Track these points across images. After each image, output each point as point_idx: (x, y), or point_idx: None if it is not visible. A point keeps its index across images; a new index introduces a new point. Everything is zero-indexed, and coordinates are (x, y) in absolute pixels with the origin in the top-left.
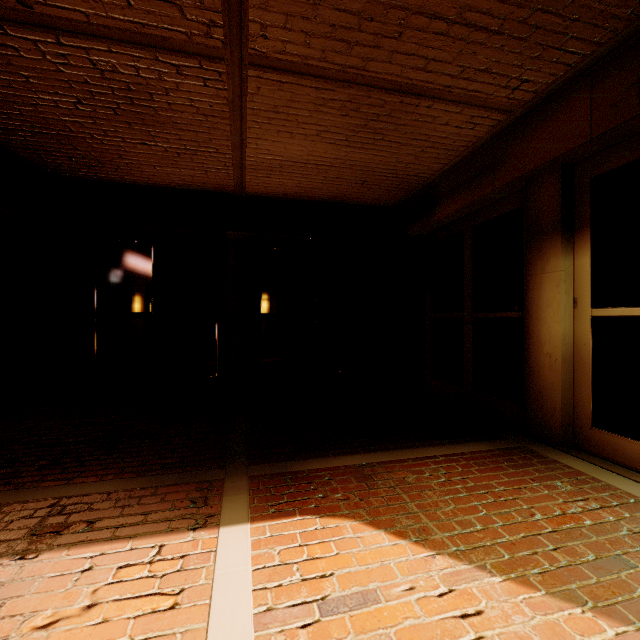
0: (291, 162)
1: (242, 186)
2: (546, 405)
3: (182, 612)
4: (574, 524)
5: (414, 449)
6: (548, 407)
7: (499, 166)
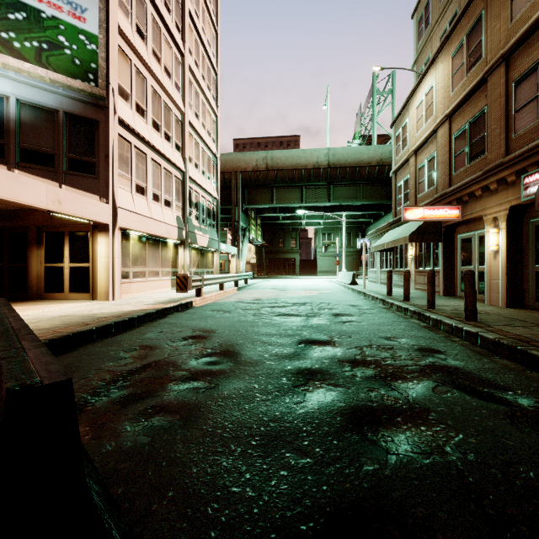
0: None
1: None
2: (33, 290)
3: None
4: (32, 303)
5: None
6: (34, 290)
7: (19, 219)
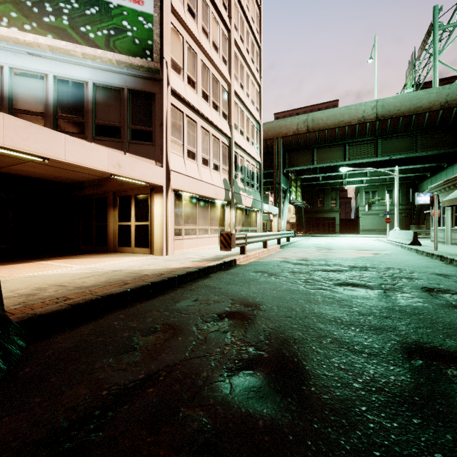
0: (28, 170)
1: None
2: (110, 244)
3: (42, 264)
4: (106, 256)
5: (77, 255)
6: (111, 244)
7: (101, 186)
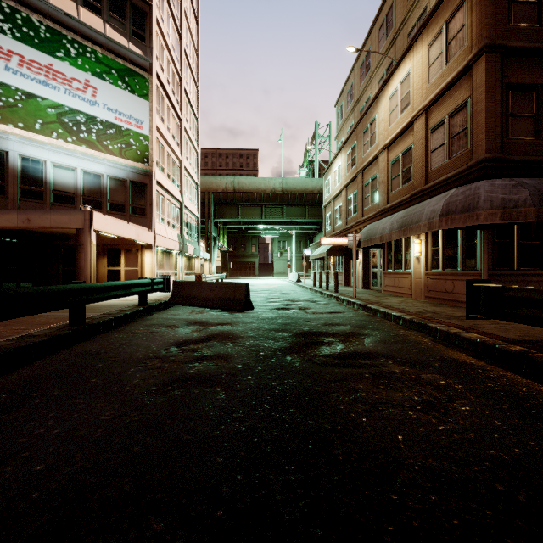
0: None
1: None
2: None
3: None
4: None
5: None
6: None
7: None
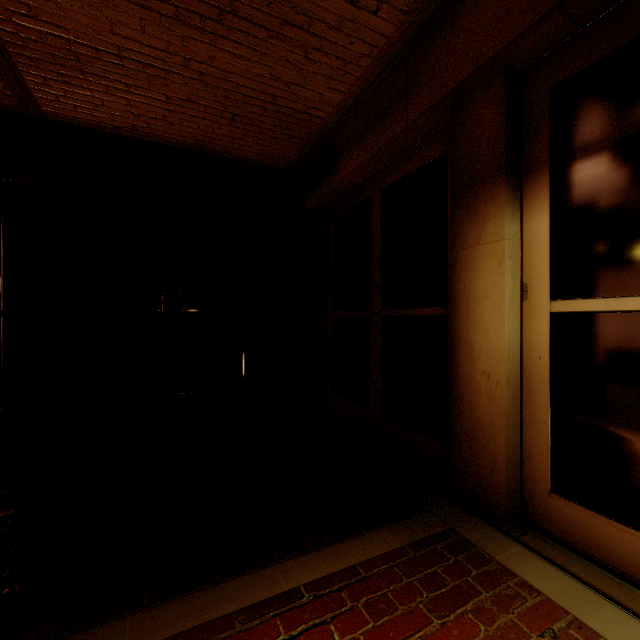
0: (91, 49)
1: (30, 99)
2: (482, 453)
3: None
4: None
5: (263, 570)
6: (485, 457)
7: (415, 88)
